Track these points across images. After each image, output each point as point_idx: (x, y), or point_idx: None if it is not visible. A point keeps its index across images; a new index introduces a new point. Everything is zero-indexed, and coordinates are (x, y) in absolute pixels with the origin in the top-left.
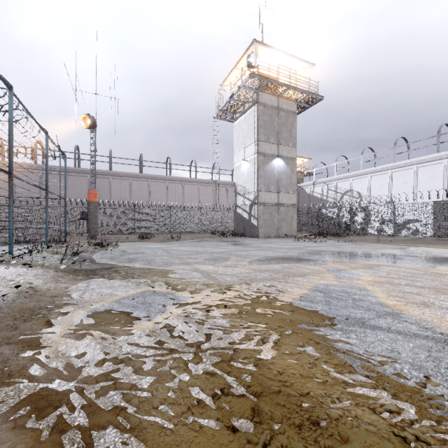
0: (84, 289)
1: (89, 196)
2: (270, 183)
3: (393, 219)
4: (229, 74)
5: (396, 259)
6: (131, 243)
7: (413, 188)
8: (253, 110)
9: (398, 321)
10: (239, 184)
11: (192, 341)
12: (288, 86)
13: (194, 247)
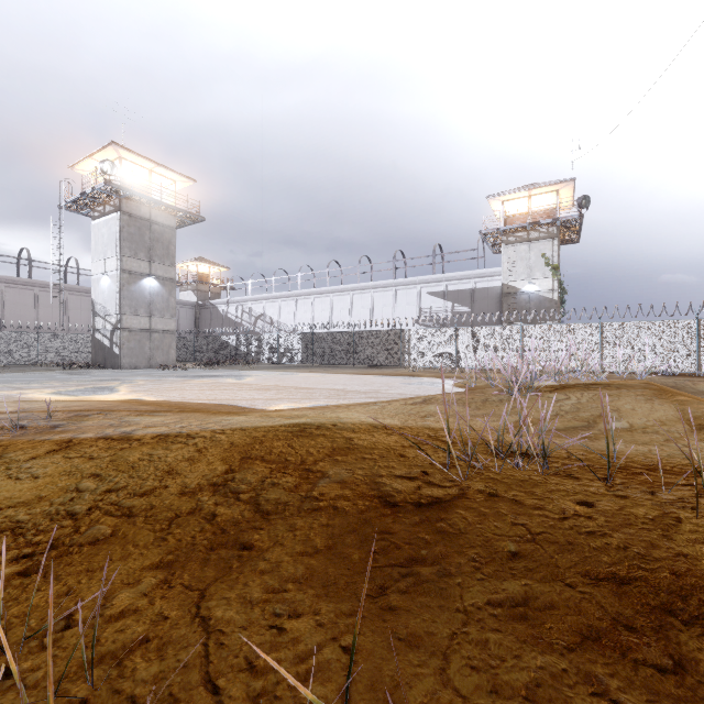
0: None
1: None
2: (139, 306)
3: (277, 348)
4: (82, 160)
5: (197, 377)
6: None
7: (311, 318)
8: (116, 217)
9: (105, 390)
10: (99, 302)
11: None
12: (159, 202)
13: (15, 378)
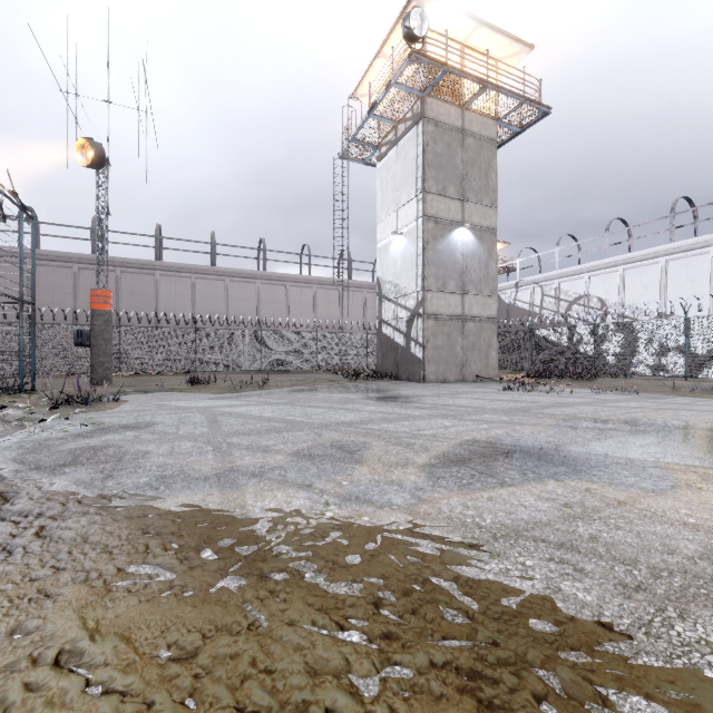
0: None
1: (92, 300)
2: (447, 276)
3: (684, 346)
4: (367, 70)
5: None
6: (158, 396)
7: (709, 289)
8: (415, 133)
9: None
10: (387, 280)
11: None
12: (485, 83)
13: (288, 406)
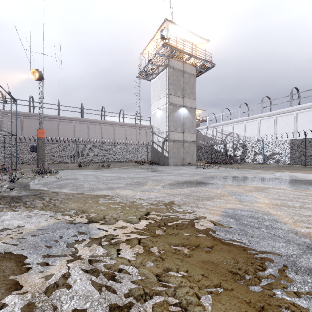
0: None
1: (37, 133)
2: (177, 126)
3: (262, 152)
4: (147, 45)
5: (276, 182)
6: (69, 171)
7: (274, 131)
8: (165, 71)
9: None
10: (155, 126)
11: None
12: (191, 55)
13: (120, 173)
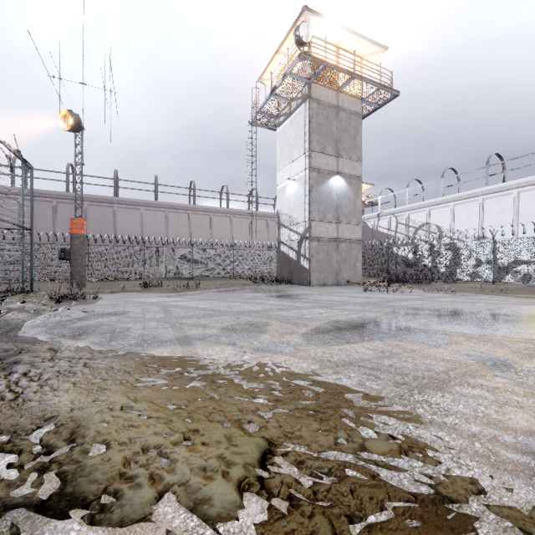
0: None
1: (72, 227)
2: (326, 210)
3: (492, 260)
4: (270, 62)
5: None
6: (123, 295)
7: (512, 220)
8: (303, 109)
9: None
10: (284, 212)
11: None
12: (352, 74)
13: (215, 301)
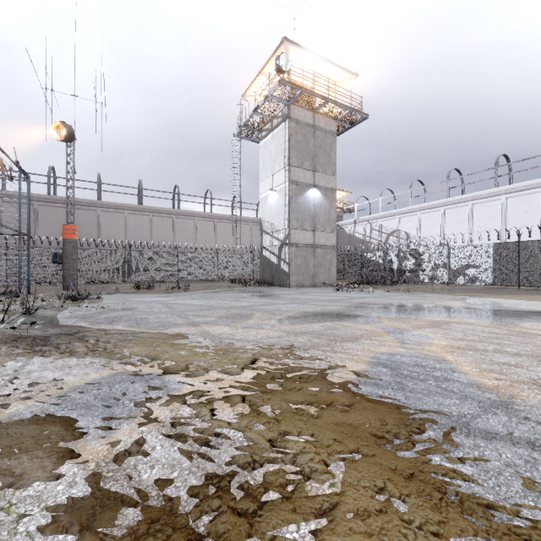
0: (13, 373)
1: (64, 232)
2: (304, 219)
3: (447, 264)
4: (253, 81)
5: (464, 313)
6: (121, 296)
7: (468, 228)
8: (283, 127)
9: (518, 419)
10: (266, 220)
11: (175, 491)
12: (327, 99)
13: (207, 300)
